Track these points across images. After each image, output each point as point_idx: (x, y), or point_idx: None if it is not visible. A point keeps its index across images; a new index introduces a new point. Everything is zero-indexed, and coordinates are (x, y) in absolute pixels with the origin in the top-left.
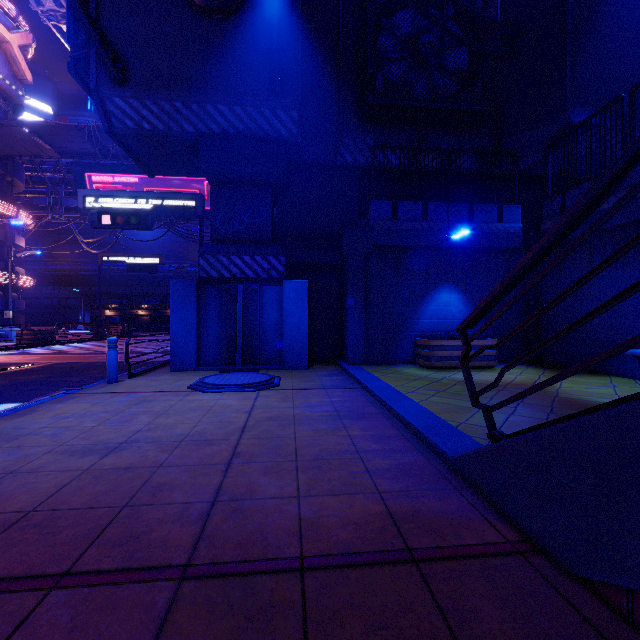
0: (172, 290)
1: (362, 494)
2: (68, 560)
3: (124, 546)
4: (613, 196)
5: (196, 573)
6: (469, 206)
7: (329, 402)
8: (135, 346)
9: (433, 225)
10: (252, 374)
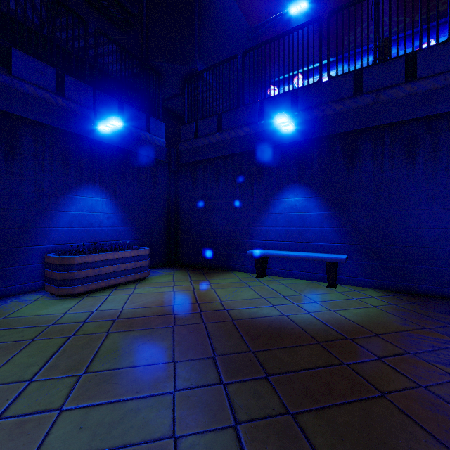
0: None
1: None
2: None
3: None
4: (233, 130)
5: None
6: (119, 103)
7: None
8: None
9: (74, 106)
10: None
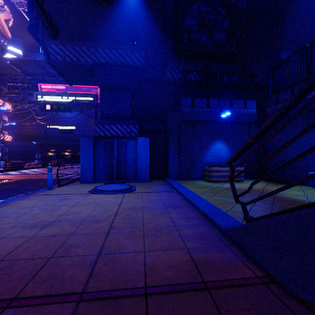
0: (81, 142)
1: (178, 249)
2: (16, 290)
3: (48, 281)
4: None
5: (87, 297)
6: (230, 100)
7: (160, 199)
8: (63, 170)
9: (212, 110)
10: (121, 185)
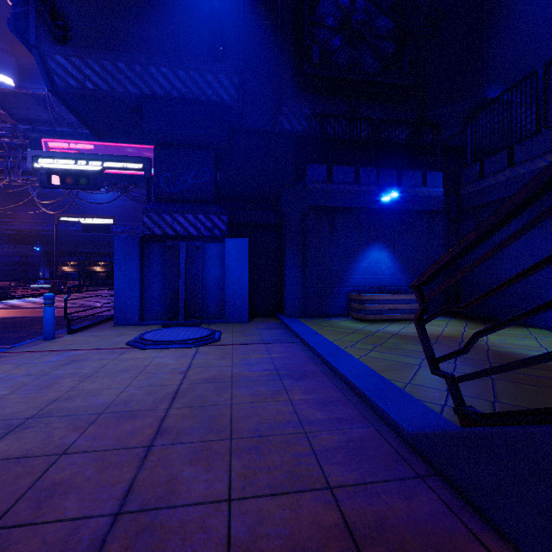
0: (115, 246)
1: (310, 492)
2: None
3: None
4: (529, 162)
5: None
6: (397, 171)
7: (269, 359)
8: (88, 300)
9: (365, 188)
10: (193, 329)
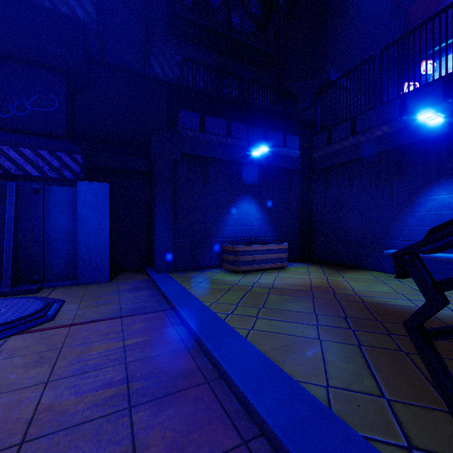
0: None
1: None
2: None
3: None
4: (369, 131)
5: None
6: (263, 131)
7: (120, 351)
8: None
9: (236, 142)
10: (18, 301)
